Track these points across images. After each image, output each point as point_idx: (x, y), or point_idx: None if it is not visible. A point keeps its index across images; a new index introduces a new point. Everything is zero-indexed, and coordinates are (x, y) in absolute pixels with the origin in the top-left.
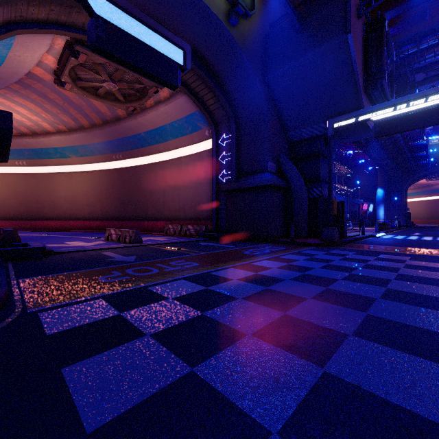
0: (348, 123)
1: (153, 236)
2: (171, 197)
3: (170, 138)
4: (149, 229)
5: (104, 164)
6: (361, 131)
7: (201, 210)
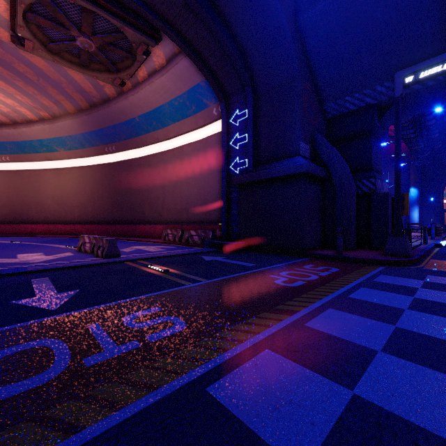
0: (431, 73)
1: (147, 244)
2: (171, 196)
3: (170, 123)
4: (145, 234)
5: (96, 159)
6: (435, 95)
7: (207, 212)
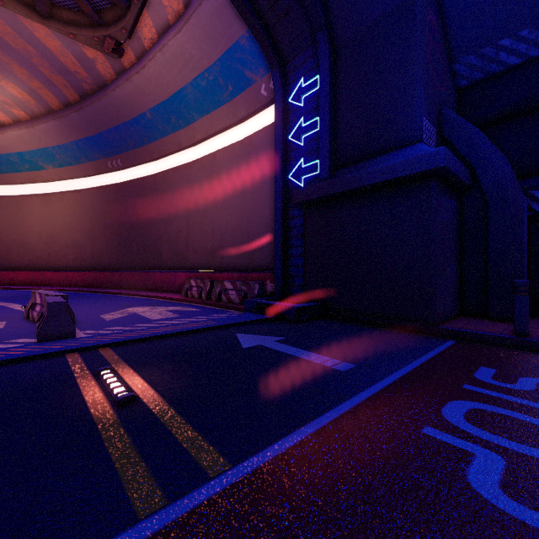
0: None
1: (157, 302)
2: (198, 229)
3: (195, 117)
4: (161, 287)
5: (97, 179)
6: None
7: (252, 252)
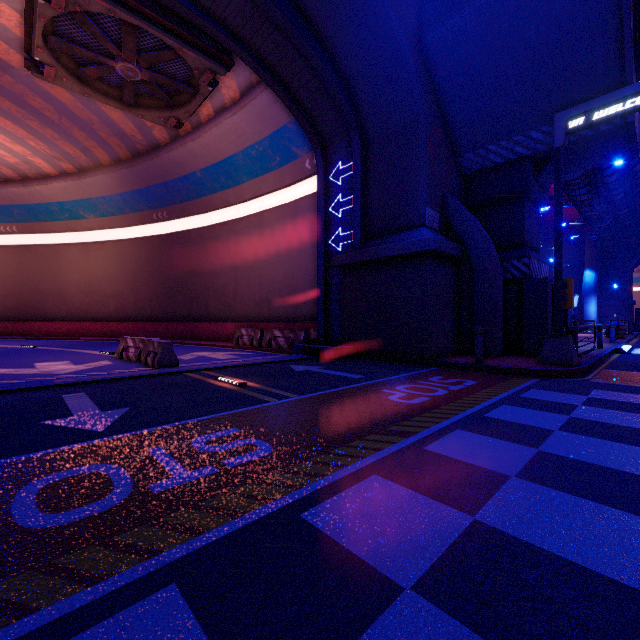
0: (602, 115)
1: (213, 349)
2: (246, 282)
3: (244, 179)
4: (210, 336)
5: (140, 229)
6: (611, 144)
7: (297, 304)
